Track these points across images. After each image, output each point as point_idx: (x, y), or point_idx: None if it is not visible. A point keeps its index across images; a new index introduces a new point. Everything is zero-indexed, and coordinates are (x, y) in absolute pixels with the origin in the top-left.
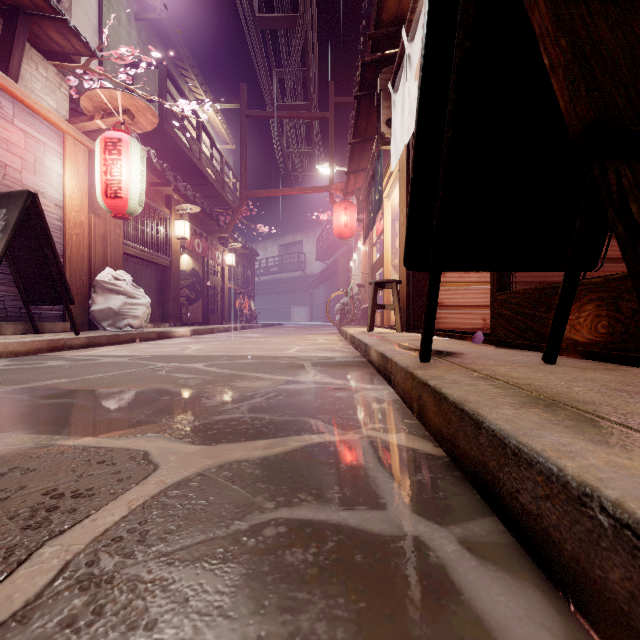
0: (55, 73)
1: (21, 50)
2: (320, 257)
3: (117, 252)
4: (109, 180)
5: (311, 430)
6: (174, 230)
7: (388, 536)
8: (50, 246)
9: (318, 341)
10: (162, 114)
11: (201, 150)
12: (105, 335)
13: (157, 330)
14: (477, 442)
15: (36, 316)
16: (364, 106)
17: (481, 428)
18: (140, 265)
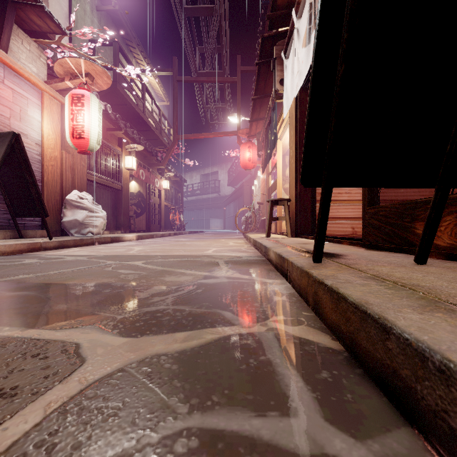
0: (36, 47)
1: (10, 29)
2: (230, 183)
3: (82, 179)
4: (75, 125)
5: (224, 322)
6: (124, 163)
7: (304, 455)
8: (30, 173)
9: (229, 244)
10: (116, 79)
11: (144, 105)
12: (72, 239)
13: (111, 236)
14: (384, 346)
15: (21, 225)
16: (263, 71)
17: (389, 333)
18: (99, 188)
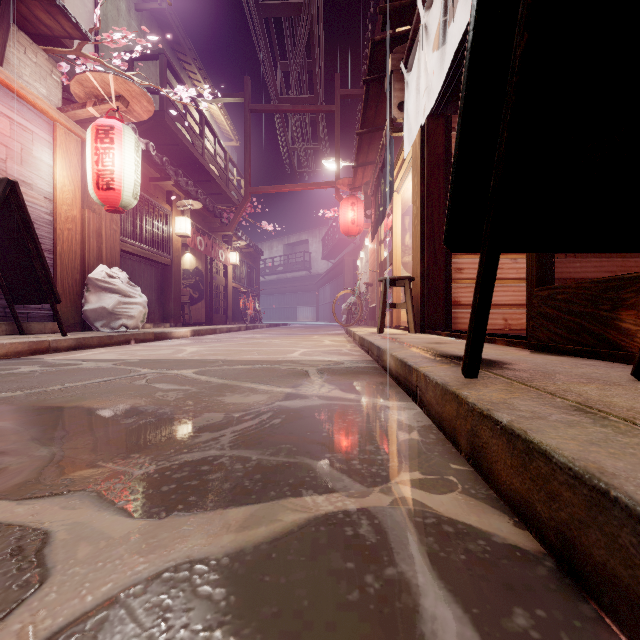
0: (46, 58)
1: (6, 30)
2: (326, 256)
3: (113, 249)
4: (101, 170)
5: (316, 485)
6: (175, 227)
7: None
8: (33, 240)
9: (324, 343)
10: (162, 107)
11: (204, 145)
12: (96, 336)
13: (154, 331)
14: None
15: (23, 316)
16: (373, 92)
17: None
18: (139, 263)
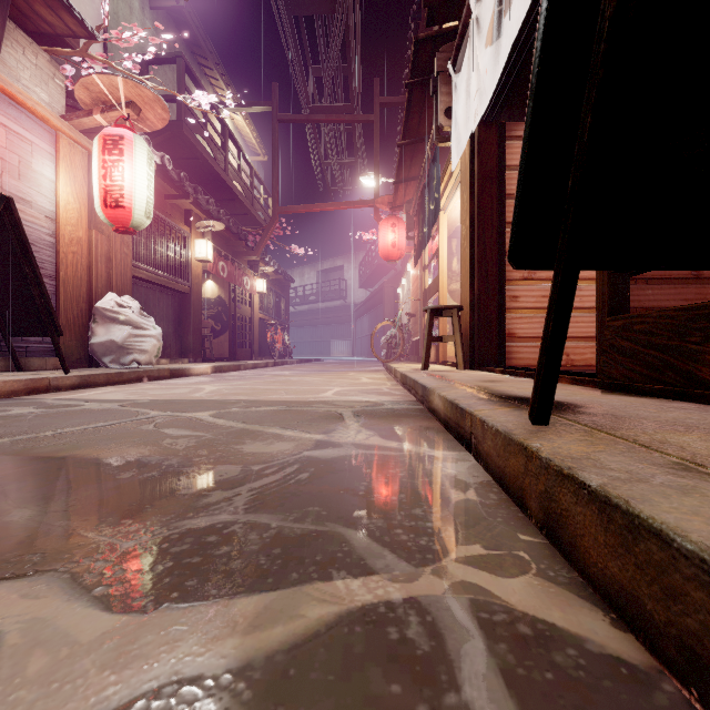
0: (47, 60)
1: (1, 27)
2: (363, 284)
3: (124, 275)
4: (109, 186)
5: (350, 563)
6: (194, 251)
7: None
8: (30, 263)
9: (361, 380)
10: (180, 116)
11: (227, 160)
12: (103, 373)
13: (170, 367)
14: None
15: (21, 350)
16: (417, 97)
17: None
18: (154, 291)
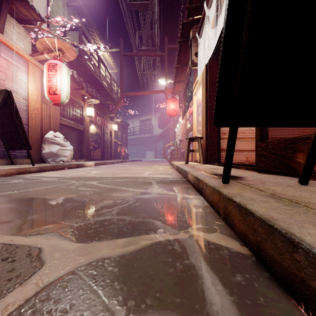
0: (23, 30)
1: (5, 17)
2: (160, 126)
3: (56, 123)
4: (51, 85)
5: (155, 230)
6: (86, 112)
7: None
8: (18, 119)
9: (159, 169)
10: (80, 53)
11: (100, 72)
12: (48, 165)
13: (76, 163)
14: (291, 257)
15: (13, 156)
16: (183, 47)
17: (297, 247)
18: (68, 130)
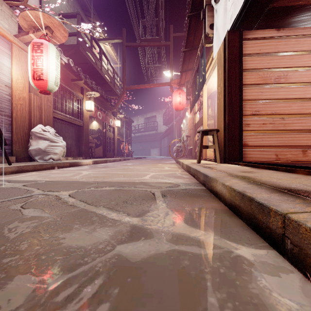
0: (8, 8)
1: None
2: (165, 123)
3: (49, 116)
4: (35, 68)
5: None
6: (85, 106)
7: None
8: None
9: (165, 168)
10: (78, 42)
11: (102, 64)
12: (31, 165)
13: (70, 161)
14: None
15: None
16: (193, 24)
17: None
18: (65, 125)
